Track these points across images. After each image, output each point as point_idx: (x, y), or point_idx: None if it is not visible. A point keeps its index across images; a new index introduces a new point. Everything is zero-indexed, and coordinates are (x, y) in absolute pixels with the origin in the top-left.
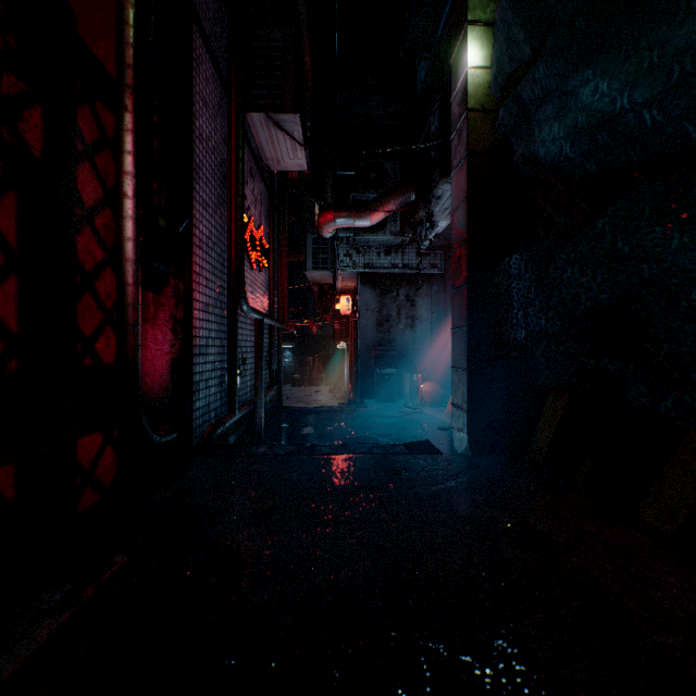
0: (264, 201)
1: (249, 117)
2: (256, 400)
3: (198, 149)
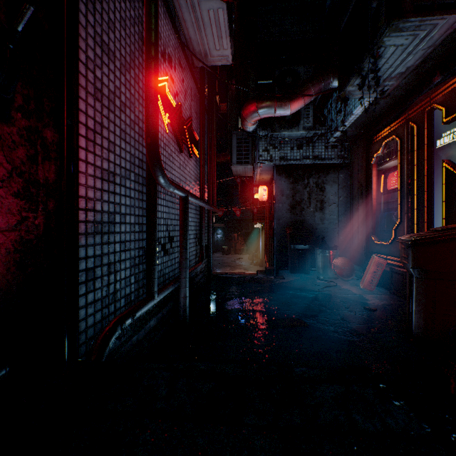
0: (195, 98)
1: None
2: (180, 279)
3: None
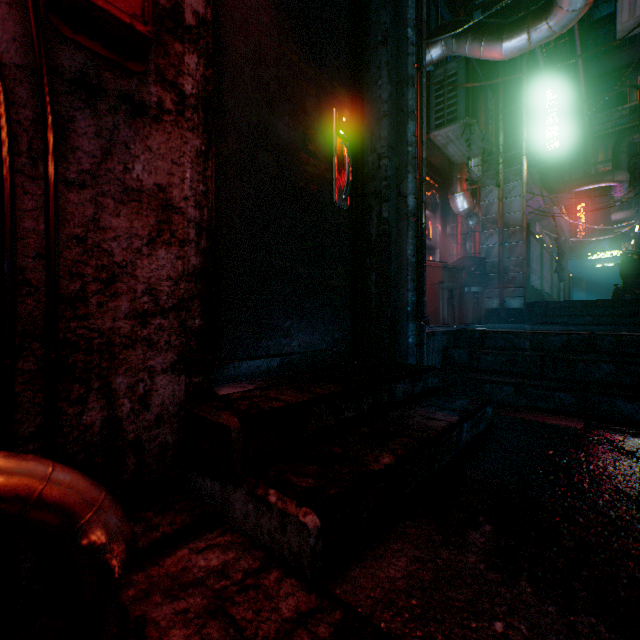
0: None
1: None
2: None
3: None
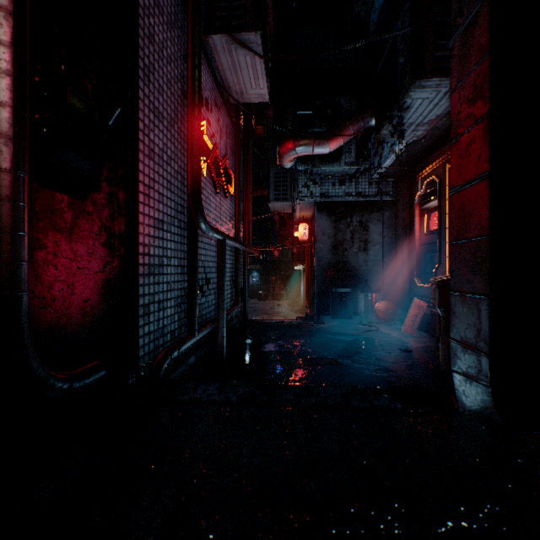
0: (230, 135)
1: (211, 41)
2: (217, 320)
3: (147, 49)
